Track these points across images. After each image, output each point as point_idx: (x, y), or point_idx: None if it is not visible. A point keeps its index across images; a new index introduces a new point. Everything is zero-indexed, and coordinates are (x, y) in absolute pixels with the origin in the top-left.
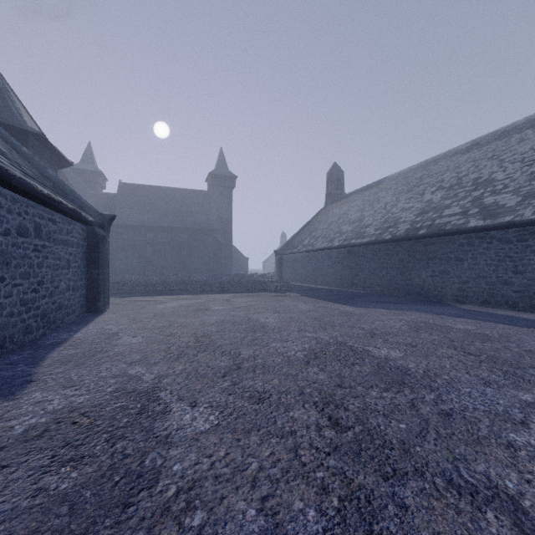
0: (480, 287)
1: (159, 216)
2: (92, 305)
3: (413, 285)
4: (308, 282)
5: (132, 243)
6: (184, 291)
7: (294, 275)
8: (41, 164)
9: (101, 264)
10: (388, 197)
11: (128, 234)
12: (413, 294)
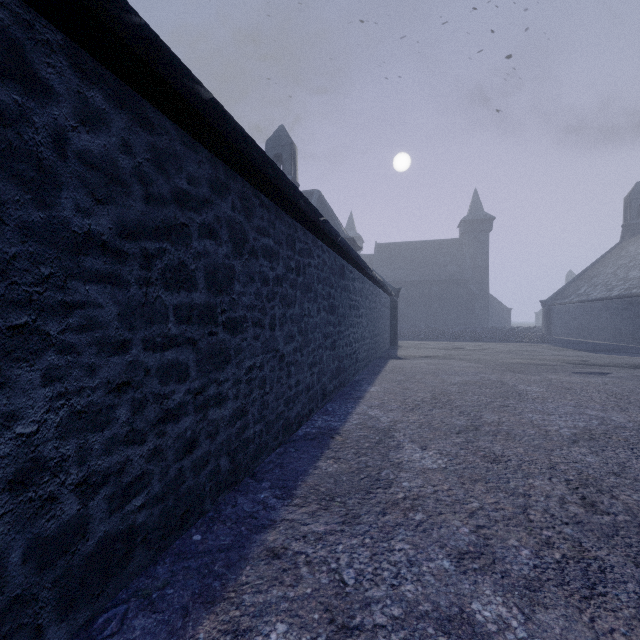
0: None
1: (410, 271)
2: (392, 341)
3: None
4: (581, 337)
5: None
6: (440, 339)
7: (565, 329)
8: None
9: (396, 318)
10: None
11: None
12: None
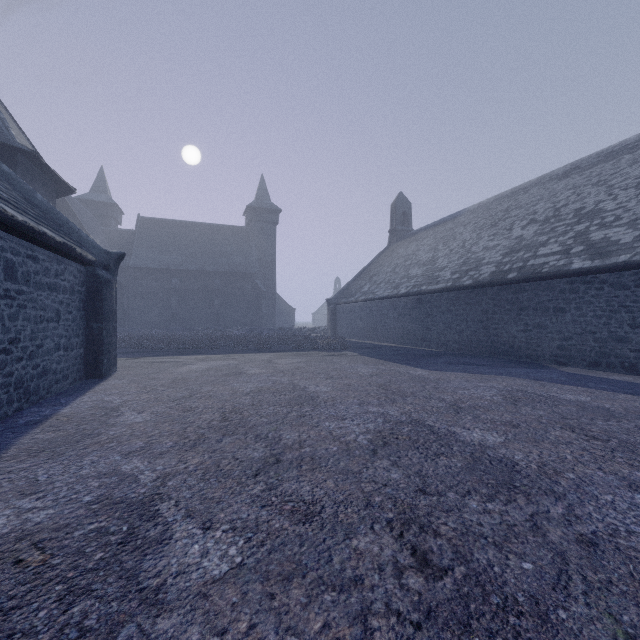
0: (586, 345)
1: (186, 258)
2: (92, 368)
3: (500, 342)
4: (368, 338)
5: (153, 290)
6: (215, 349)
7: (351, 329)
8: (27, 187)
9: (105, 316)
10: (466, 234)
11: (148, 279)
12: (500, 353)
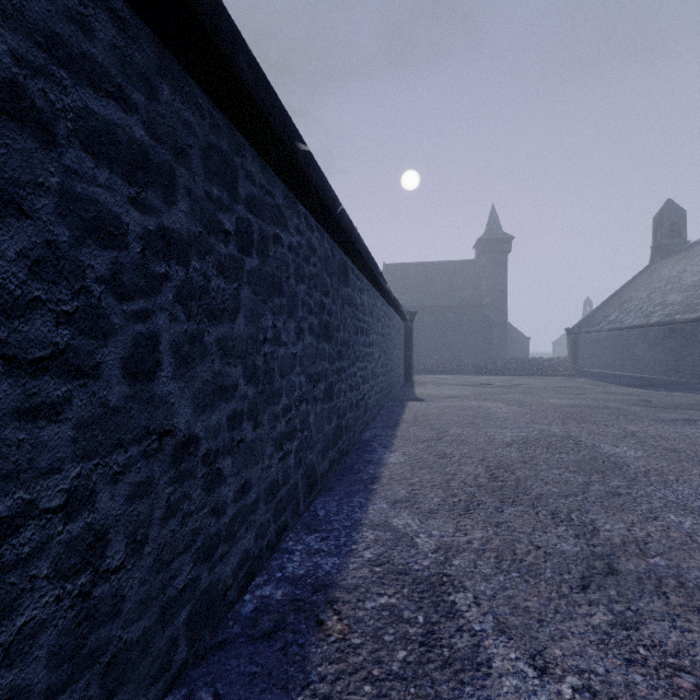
0: None
1: (422, 296)
2: (407, 376)
3: None
4: (613, 369)
5: None
6: (460, 372)
7: (594, 360)
8: None
9: (412, 348)
10: None
11: None
12: None
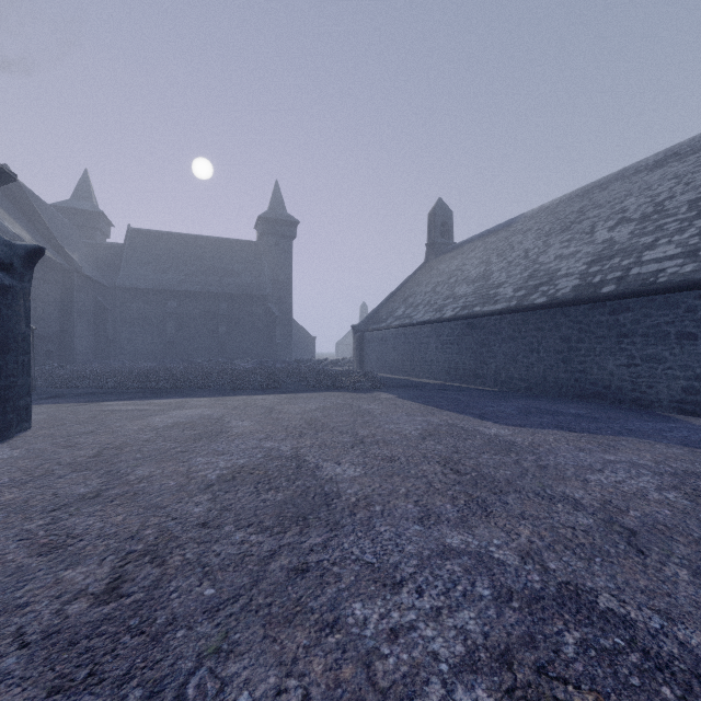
0: None
1: (185, 277)
2: None
3: (589, 380)
4: (402, 373)
5: (145, 315)
6: (205, 389)
7: (382, 362)
8: None
9: None
10: (528, 242)
11: (139, 302)
12: (589, 396)
